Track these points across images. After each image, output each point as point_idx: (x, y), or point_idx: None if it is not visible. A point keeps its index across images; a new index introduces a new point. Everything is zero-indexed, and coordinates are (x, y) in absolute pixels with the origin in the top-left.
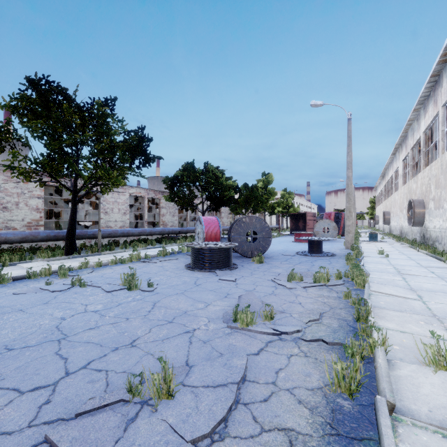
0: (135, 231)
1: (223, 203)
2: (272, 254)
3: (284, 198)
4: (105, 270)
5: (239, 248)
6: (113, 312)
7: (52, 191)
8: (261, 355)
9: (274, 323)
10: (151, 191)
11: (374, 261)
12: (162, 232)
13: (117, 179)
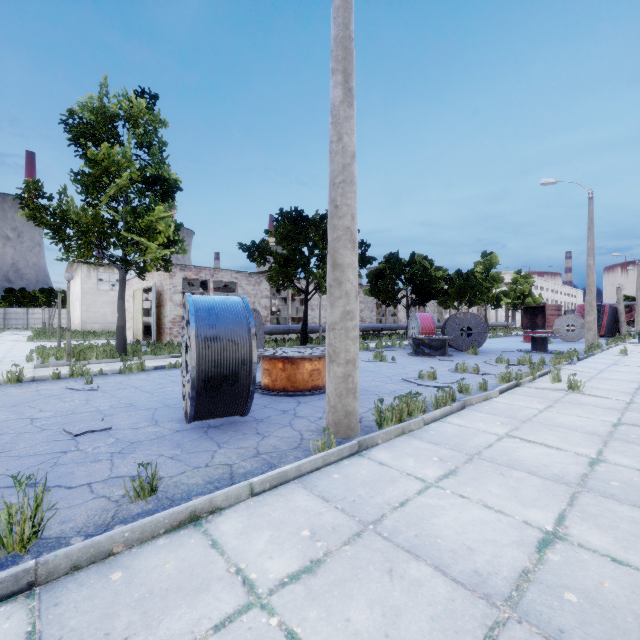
0: None
1: (432, 297)
2: (489, 350)
3: (517, 283)
4: None
5: (453, 342)
6: (384, 367)
7: None
8: (470, 378)
9: (479, 373)
10: None
11: (602, 358)
12: (365, 328)
13: None
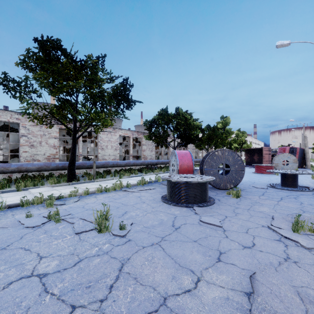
0: (122, 163)
1: (191, 140)
2: (243, 186)
3: (238, 136)
4: (89, 199)
5: None
6: (62, 283)
7: (68, 134)
8: None
9: None
10: (135, 132)
11: None
12: (142, 163)
13: (105, 120)
